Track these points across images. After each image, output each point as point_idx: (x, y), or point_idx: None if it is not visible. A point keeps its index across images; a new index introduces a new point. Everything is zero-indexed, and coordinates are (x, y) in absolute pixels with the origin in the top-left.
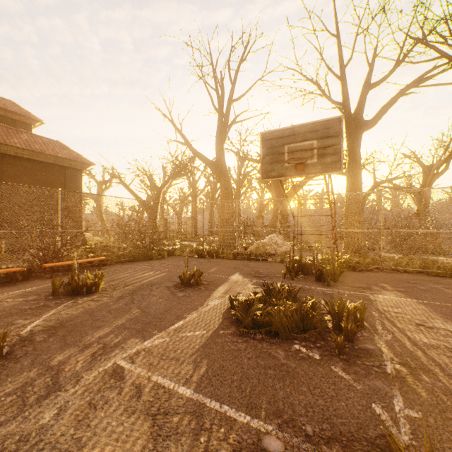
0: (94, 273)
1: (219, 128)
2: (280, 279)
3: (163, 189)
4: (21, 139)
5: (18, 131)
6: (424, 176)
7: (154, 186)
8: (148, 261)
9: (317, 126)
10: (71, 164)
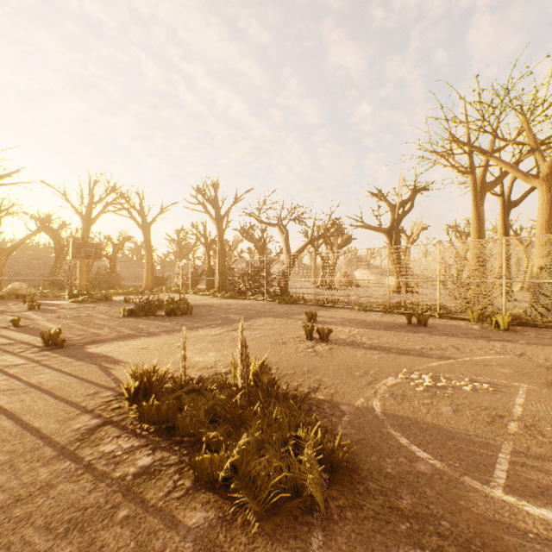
0: None
1: None
2: (67, 299)
3: None
4: None
5: None
6: (114, 249)
7: None
8: None
9: (95, 244)
10: None
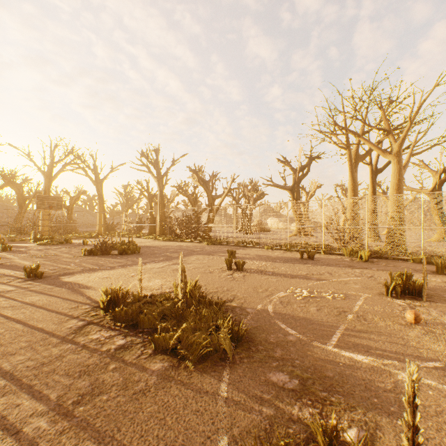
0: None
1: None
2: (32, 243)
3: None
4: None
5: None
6: (71, 201)
7: None
8: None
9: (56, 197)
10: None
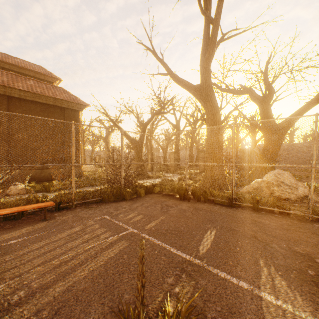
0: (22, 231)
1: (204, 45)
2: None
3: (147, 125)
4: (26, 84)
5: (26, 79)
6: None
7: (139, 123)
8: (118, 203)
9: None
10: (69, 106)
